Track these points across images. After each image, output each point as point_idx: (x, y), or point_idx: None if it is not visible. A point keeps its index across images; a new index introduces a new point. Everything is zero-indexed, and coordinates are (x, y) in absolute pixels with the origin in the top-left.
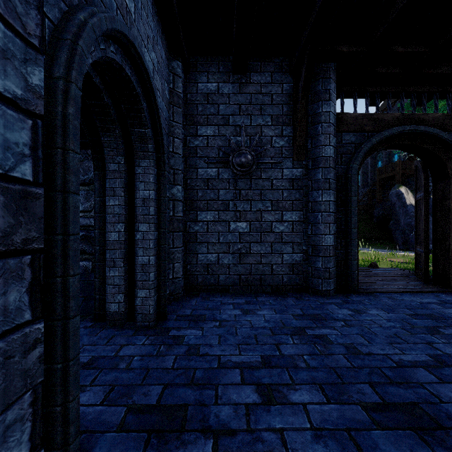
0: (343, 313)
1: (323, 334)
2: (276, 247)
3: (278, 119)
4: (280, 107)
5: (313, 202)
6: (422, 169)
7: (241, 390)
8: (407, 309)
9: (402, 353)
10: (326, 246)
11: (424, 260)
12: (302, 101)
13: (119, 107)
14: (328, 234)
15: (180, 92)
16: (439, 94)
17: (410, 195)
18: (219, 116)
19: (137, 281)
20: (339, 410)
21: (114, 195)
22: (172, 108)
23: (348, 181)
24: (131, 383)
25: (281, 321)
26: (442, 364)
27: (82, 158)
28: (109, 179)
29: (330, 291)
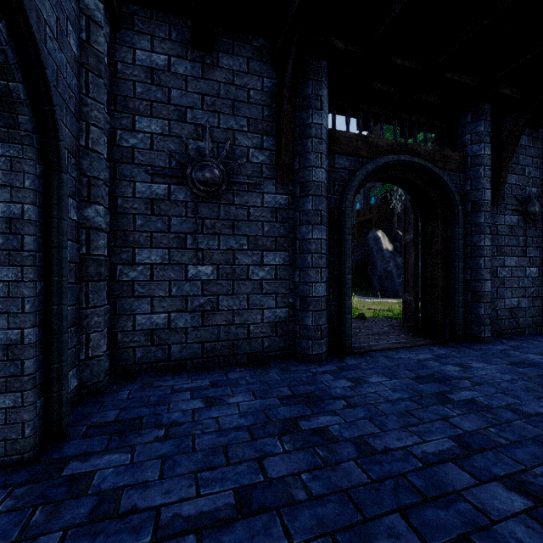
0: (342, 387)
1: (322, 426)
2: (254, 300)
3: (257, 125)
4: (260, 109)
5: (302, 240)
6: (412, 208)
7: None
8: (408, 371)
9: (422, 441)
10: (317, 297)
11: (414, 309)
12: (289, 103)
13: None
14: (320, 281)
15: (101, 52)
16: (428, 127)
17: (386, 239)
18: (171, 106)
19: None
20: None
21: None
22: (85, 74)
23: (342, 215)
24: None
25: (263, 412)
26: (469, 451)
27: None
28: None
29: (322, 355)
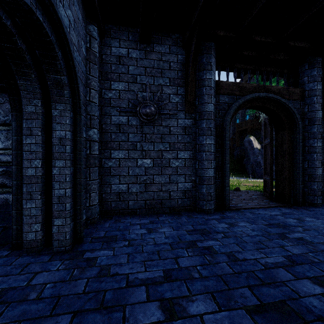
0: (222, 227)
1: (209, 245)
2: (173, 178)
3: (174, 81)
4: (176, 72)
5: (200, 144)
6: (269, 123)
7: (146, 308)
8: (263, 221)
9: (266, 256)
10: (209, 176)
11: (270, 185)
12: (192, 69)
13: (35, 53)
14: (210, 168)
15: (96, 52)
16: (279, 74)
17: (256, 142)
18: (129, 75)
19: (53, 211)
20: (229, 317)
21: (31, 135)
22: (89, 64)
23: (223, 129)
24: (39, 316)
25: (178, 237)
26: (294, 263)
27: (3, 101)
28: (26, 119)
29: (212, 209)
